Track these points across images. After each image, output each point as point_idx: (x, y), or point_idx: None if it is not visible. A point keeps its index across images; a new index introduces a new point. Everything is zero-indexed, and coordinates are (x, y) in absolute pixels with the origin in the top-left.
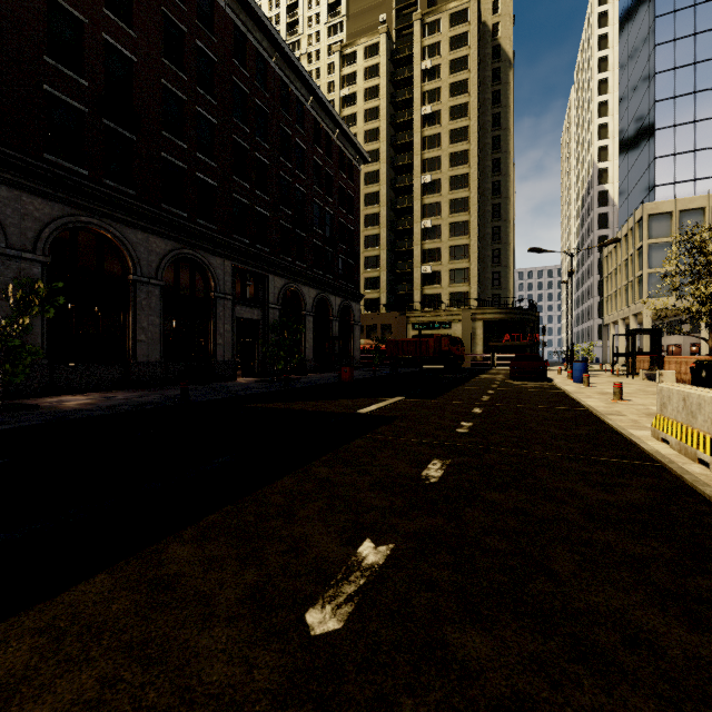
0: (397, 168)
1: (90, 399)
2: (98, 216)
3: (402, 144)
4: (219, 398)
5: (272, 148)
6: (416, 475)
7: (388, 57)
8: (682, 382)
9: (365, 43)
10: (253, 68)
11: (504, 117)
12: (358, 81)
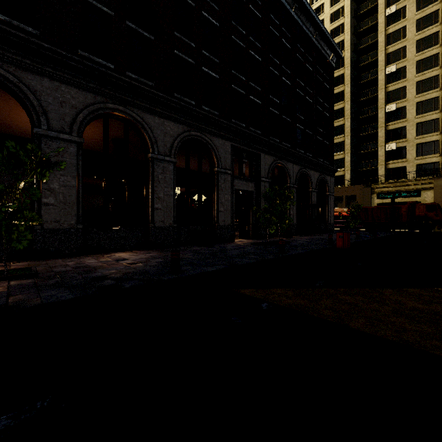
0: (360, 68)
1: (101, 263)
2: (123, 104)
3: (364, 47)
4: (212, 271)
5: (263, 47)
6: None
7: None
8: None
9: None
10: None
11: None
12: (325, 10)
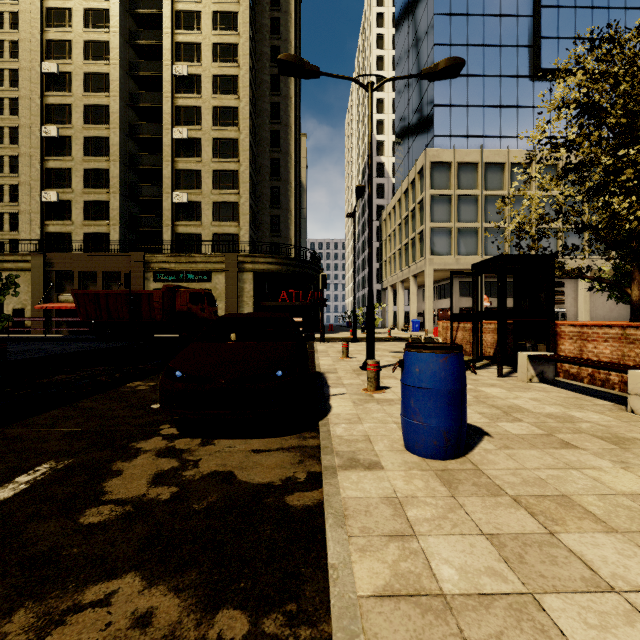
0: (142, 51)
1: None
2: None
3: (147, 16)
4: None
5: None
6: None
7: None
8: None
9: None
10: None
11: (285, 25)
12: None
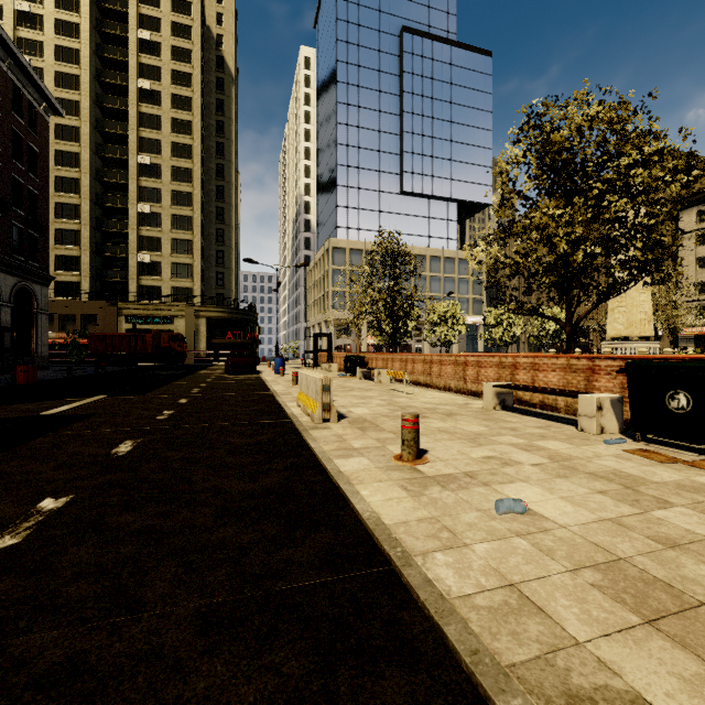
0: (106, 134)
1: None
2: None
3: (112, 108)
4: None
5: None
6: (106, 453)
7: None
8: (342, 370)
9: None
10: None
11: (228, 127)
12: (46, 4)
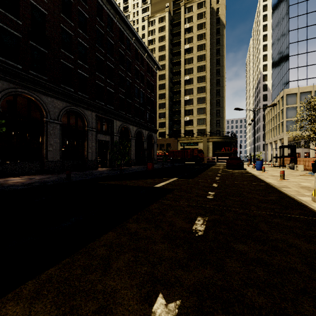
0: (173, 73)
1: (21, 179)
2: (27, 89)
3: (175, 62)
4: (86, 179)
5: (115, 60)
6: (189, 229)
7: (169, 22)
8: (306, 170)
9: (159, 16)
10: (106, 22)
11: (221, 50)
12: (156, 33)
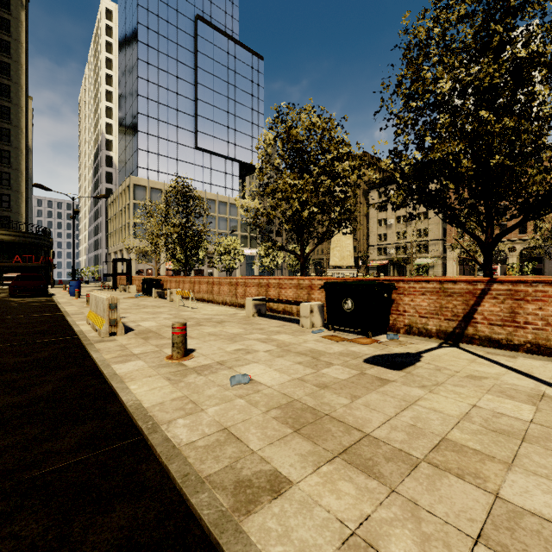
0: None
1: None
2: None
3: None
4: None
5: None
6: None
7: None
8: (141, 291)
9: None
10: None
11: (16, 49)
12: None
